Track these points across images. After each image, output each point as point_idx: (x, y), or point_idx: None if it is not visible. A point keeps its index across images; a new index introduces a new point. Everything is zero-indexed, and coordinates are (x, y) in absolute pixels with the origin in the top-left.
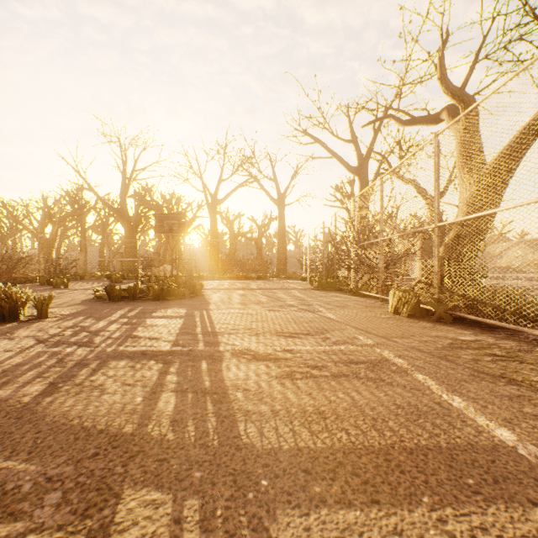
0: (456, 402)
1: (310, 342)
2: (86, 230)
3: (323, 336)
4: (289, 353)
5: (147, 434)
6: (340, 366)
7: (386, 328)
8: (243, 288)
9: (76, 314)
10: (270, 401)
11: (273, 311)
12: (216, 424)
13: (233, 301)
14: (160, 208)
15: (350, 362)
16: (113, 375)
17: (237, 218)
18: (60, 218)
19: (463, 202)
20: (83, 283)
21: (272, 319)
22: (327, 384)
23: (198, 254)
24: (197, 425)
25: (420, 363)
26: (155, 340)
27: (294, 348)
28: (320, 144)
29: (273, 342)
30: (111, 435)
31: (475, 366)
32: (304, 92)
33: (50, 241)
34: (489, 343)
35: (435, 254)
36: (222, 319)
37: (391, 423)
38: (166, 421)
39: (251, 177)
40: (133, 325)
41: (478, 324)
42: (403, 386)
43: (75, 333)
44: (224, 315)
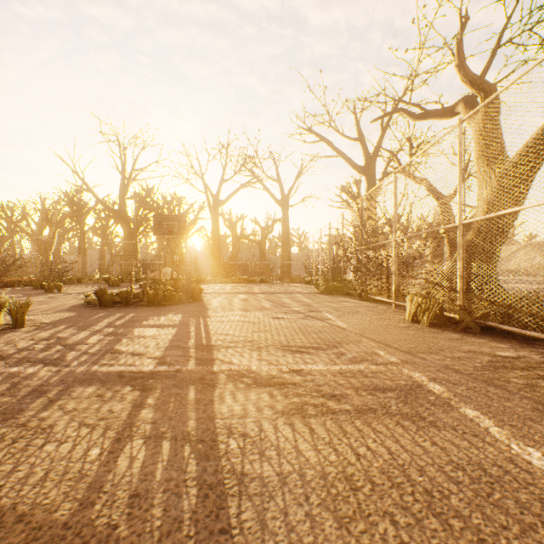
0: (534, 458)
1: (322, 359)
2: (85, 232)
3: (336, 351)
4: (298, 375)
5: (88, 524)
6: (364, 396)
7: (407, 340)
8: (245, 292)
9: (57, 323)
10: (275, 455)
11: (277, 319)
12: (196, 502)
13: (233, 307)
14: (160, 210)
15: (374, 389)
16: (73, 409)
17: (240, 220)
18: (57, 220)
19: (483, 199)
20: (79, 287)
21: (277, 328)
22: (350, 425)
23: (200, 257)
24: (166, 505)
25: (463, 390)
26: (138, 356)
27: (304, 368)
28: (326, 142)
29: (278, 359)
30: (32, 528)
31: (534, 396)
32: (309, 89)
33: (47, 243)
34: (536, 361)
35: (459, 255)
36: (220, 329)
37: (455, 500)
38: (122, 496)
39: (254, 178)
40: (117, 336)
41: (512, 334)
42: (452, 428)
43: (47, 346)
44: (222, 324)
